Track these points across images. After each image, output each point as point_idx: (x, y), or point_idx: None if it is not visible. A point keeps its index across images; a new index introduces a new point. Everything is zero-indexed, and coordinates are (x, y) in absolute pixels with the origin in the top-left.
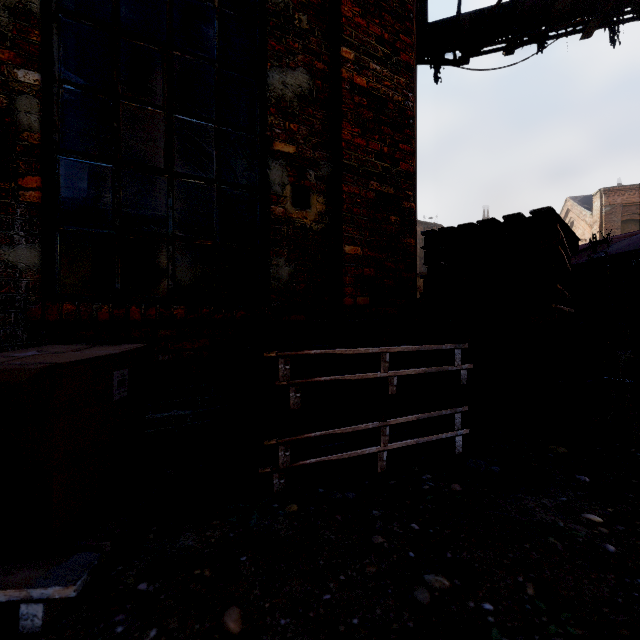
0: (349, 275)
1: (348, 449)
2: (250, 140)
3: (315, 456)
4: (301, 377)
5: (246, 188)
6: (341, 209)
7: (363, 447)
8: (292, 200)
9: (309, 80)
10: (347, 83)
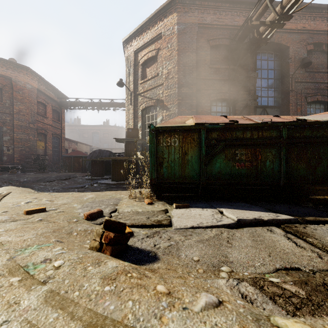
0: (15, 159)
1: (6, 172)
2: (1, 144)
3: (2, 173)
4: (1, 167)
5: (0, 150)
6: (14, 151)
7: (7, 172)
8: (7, 151)
9: (10, 137)
10: (15, 138)
